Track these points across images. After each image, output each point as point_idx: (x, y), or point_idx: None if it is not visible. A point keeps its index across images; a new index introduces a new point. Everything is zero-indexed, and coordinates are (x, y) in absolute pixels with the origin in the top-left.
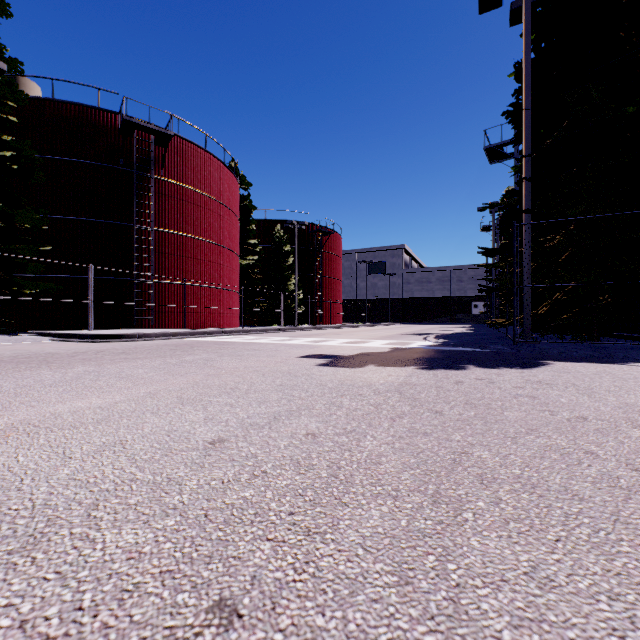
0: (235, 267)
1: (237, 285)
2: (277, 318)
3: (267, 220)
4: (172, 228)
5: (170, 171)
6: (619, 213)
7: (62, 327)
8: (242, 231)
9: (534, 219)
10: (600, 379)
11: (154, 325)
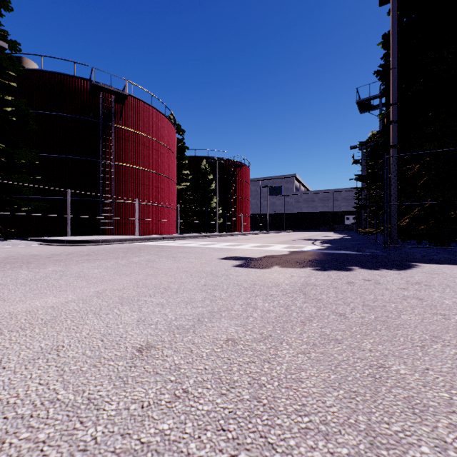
0: (173, 191)
1: (174, 204)
2: (203, 227)
3: (196, 157)
4: (127, 162)
5: (126, 121)
6: None
7: (49, 234)
8: (178, 165)
9: (399, 152)
10: None
11: (114, 233)
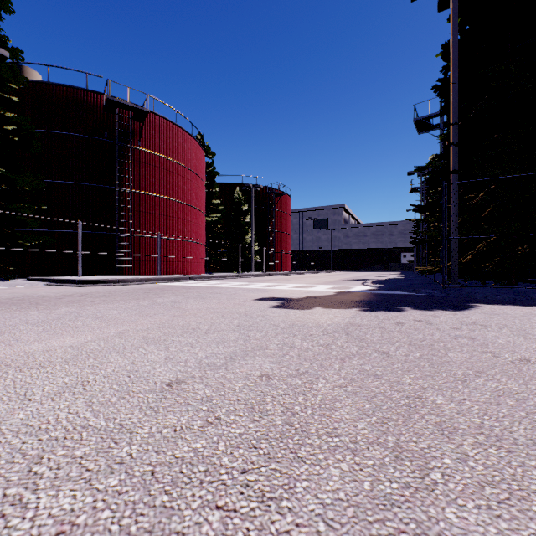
0: (201, 223)
1: (203, 238)
2: (236, 266)
3: (228, 184)
4: (148, 190)
5: (146, 142)
6: None
7: (56, 274)
8: (207, 193)
9: (460, 179)
10: (529, 321)
11: (133, 272)
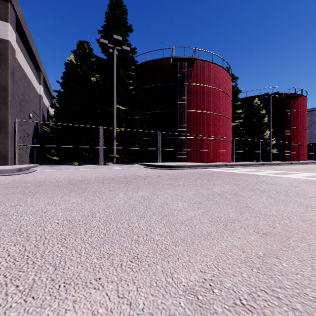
0: (229, 127)
1: (230, 137)
2: (255, 156)
3: (247, 97)
4: (195, 109)
5: (194, 79)
6: None
7: (149, 161)
8: (232, 106)
9: None
10: None
11: (186, 160)
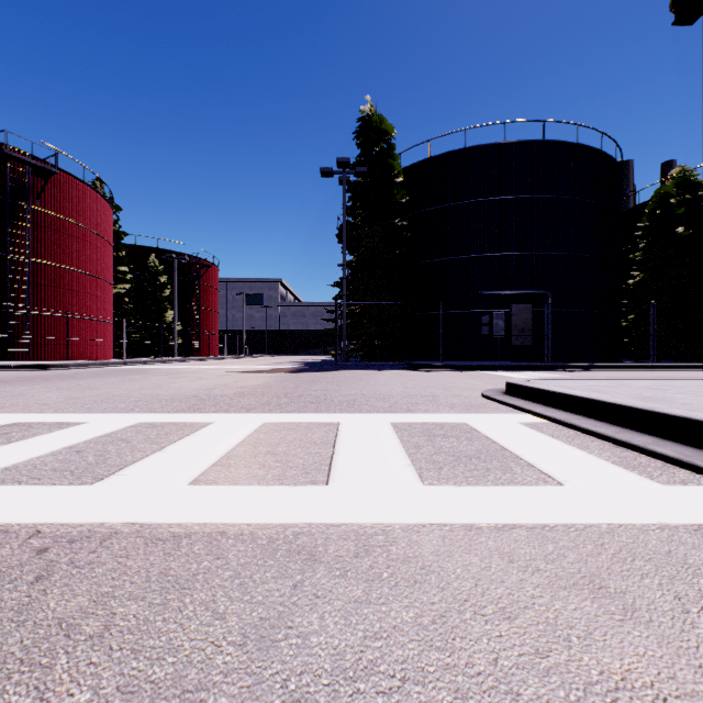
0: (111, 298)
1: (112, 316)
2: (152, 350)
3: (138, 246)
4: (49, 259)
5: (47, 202)
6: (378, 303)
7: None
8: None
9: (349, 298)
10: (345, 373)
11: (29, 357)
